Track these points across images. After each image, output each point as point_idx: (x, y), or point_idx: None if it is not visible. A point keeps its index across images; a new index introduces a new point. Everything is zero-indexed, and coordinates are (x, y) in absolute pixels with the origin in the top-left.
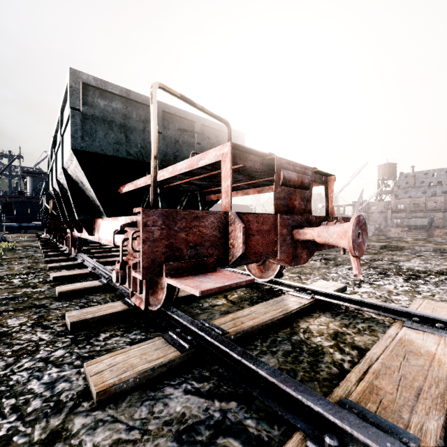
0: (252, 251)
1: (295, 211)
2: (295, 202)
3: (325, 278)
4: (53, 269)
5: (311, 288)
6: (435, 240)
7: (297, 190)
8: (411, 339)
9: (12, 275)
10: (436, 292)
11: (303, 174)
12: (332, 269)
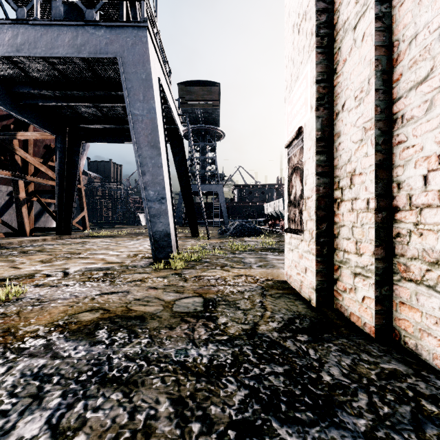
0: None
1: None
2: None
3: None
4: None
5: None
6: None
7: None
8: None
9: None
10: None
11: None
12: None
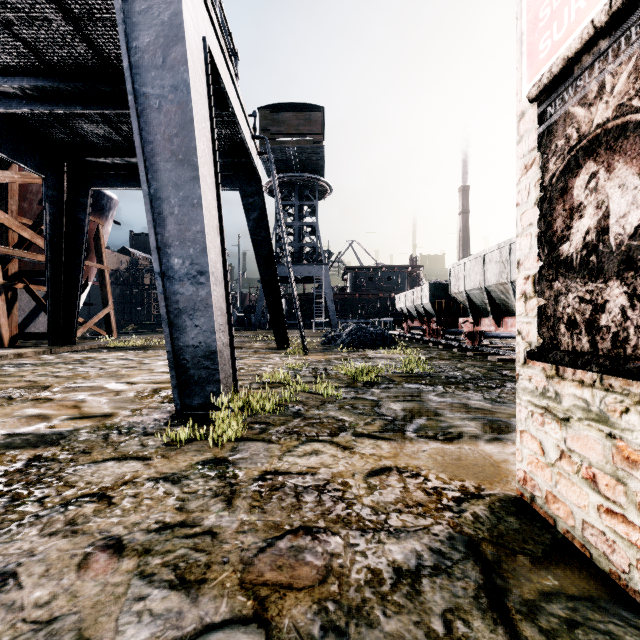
0: None
1: None
2: None
3: None
4: (476, 355)
5: None
6: None
7: None
8: None
9: (455, 356)
10: None
11: None
12: None
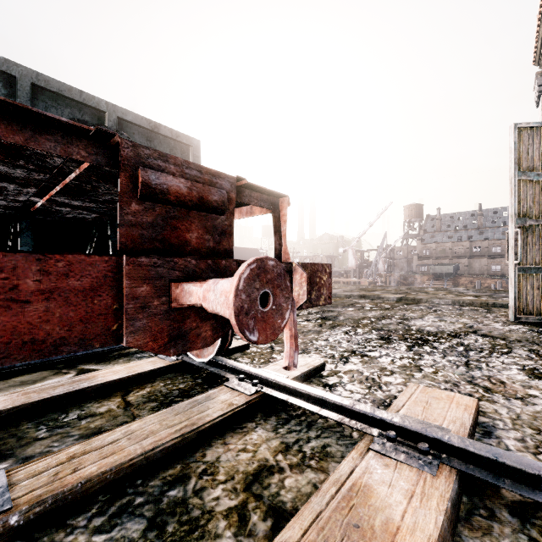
0: (21, 339)
1: (186, 252)
2: (189, 235)
3: (306, 349)
4: None
5: (261, 374)
6: (457, 290)
7: (192, 212)
8: (369, 486)
9: None
10: (441, 366)
11: (208, 185)
12: (323, 334)
